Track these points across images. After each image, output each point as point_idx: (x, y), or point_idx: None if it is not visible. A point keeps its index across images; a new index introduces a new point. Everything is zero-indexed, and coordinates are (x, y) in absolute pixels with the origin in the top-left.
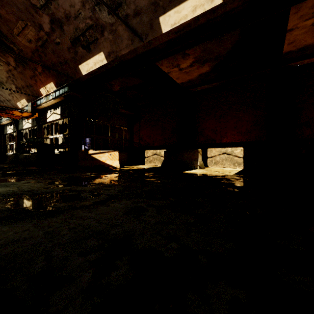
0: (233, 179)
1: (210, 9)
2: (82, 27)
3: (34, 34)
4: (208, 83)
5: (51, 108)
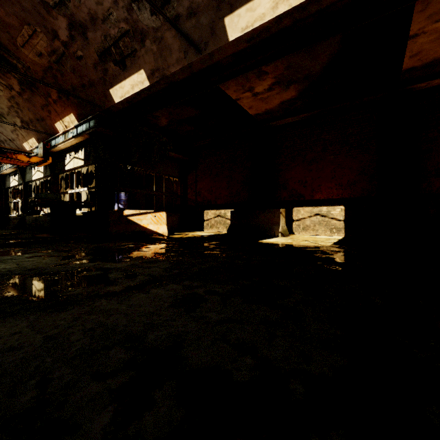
0: (332, 252)
1: (298, 5)
2: (114, 34)
3: (46, 44)
4: (294, 115)
5: (71, 150)
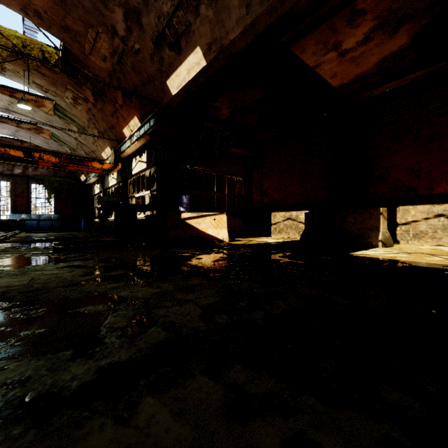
0: None
1: None
2: (167, 11)
3: (108, 45)
4: (399, 76)
5: (137, 154)
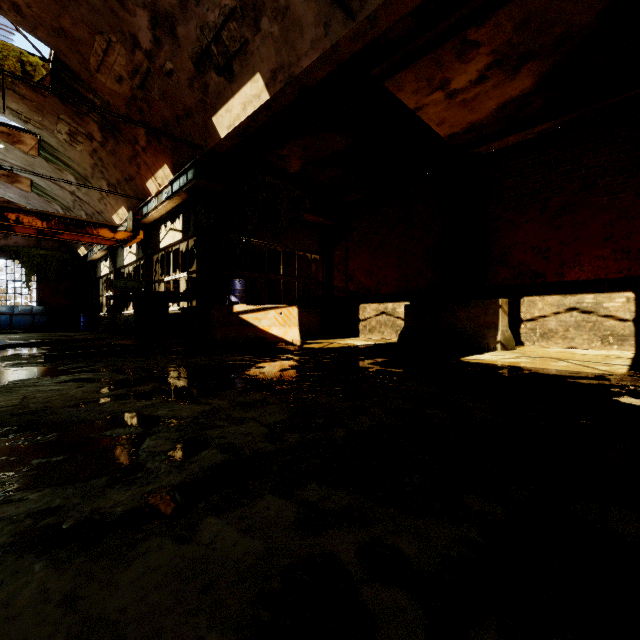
0: None
1: None
2: (214, 21)
3: (125, 61)
4: (523, 128)
5: (167, 219)
